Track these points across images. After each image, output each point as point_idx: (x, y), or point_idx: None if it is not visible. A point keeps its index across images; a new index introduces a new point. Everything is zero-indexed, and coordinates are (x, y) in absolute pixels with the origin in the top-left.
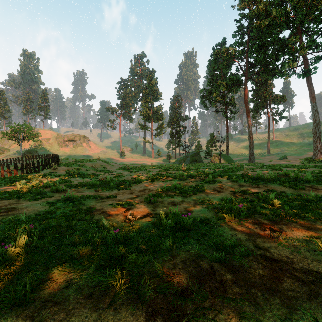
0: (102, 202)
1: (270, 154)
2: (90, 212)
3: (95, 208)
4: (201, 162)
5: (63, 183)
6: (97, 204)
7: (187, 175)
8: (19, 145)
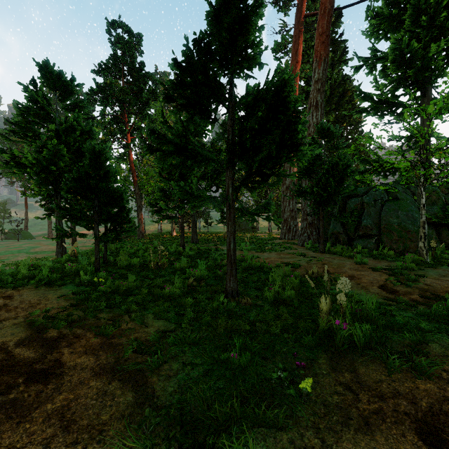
0: None
1: None
2: None
3: None
4: None
5: None
6: None
7: None
8: None
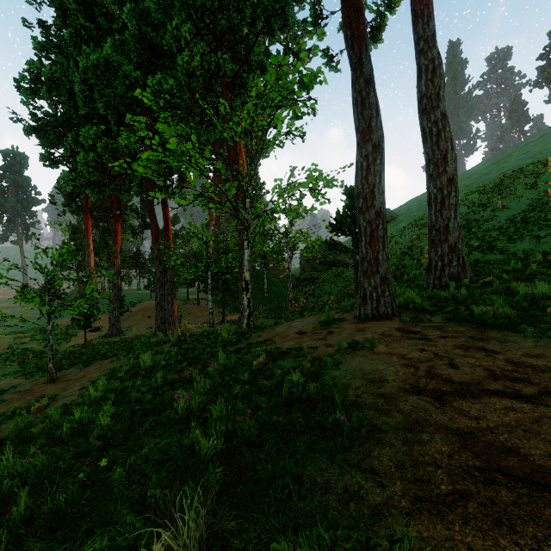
0: None
1: None
2: None
3: None
4: None
5: None
6: None
7: None
8: None
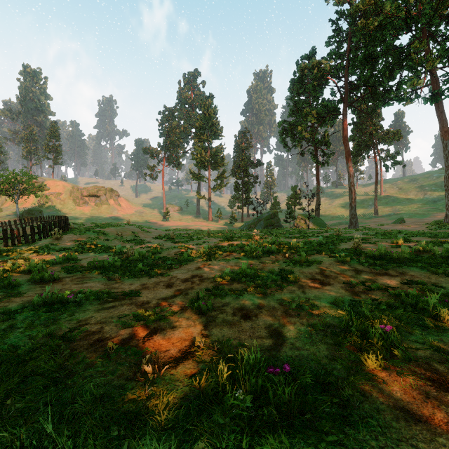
0: (108, 309)
1: (378, 215)
2: (71, 342)
3: (85, 330)
4: (280, 227)
5: (62, 263)
6: (97, 314)
7: (263, 250)
8: (14, 202)
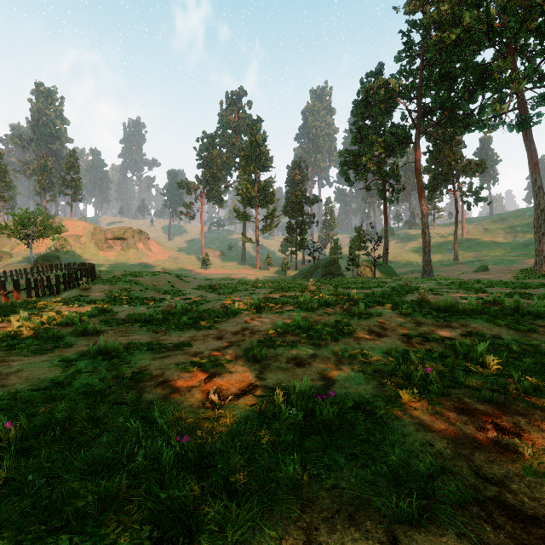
0: (164, 358)
1: (458, 261)
2: (139, 382)
3: (148, 373)
4: (341, 276)
5: (98, 316)
6: (154, 362)
7: (320, 302)
8: (28, 246)
